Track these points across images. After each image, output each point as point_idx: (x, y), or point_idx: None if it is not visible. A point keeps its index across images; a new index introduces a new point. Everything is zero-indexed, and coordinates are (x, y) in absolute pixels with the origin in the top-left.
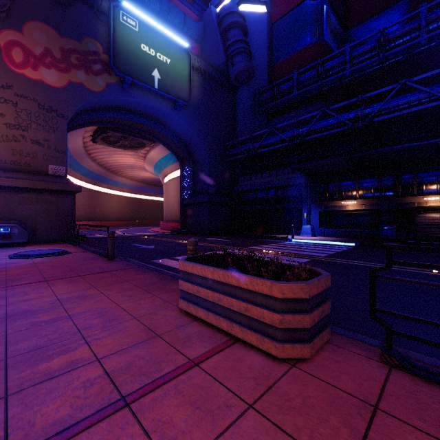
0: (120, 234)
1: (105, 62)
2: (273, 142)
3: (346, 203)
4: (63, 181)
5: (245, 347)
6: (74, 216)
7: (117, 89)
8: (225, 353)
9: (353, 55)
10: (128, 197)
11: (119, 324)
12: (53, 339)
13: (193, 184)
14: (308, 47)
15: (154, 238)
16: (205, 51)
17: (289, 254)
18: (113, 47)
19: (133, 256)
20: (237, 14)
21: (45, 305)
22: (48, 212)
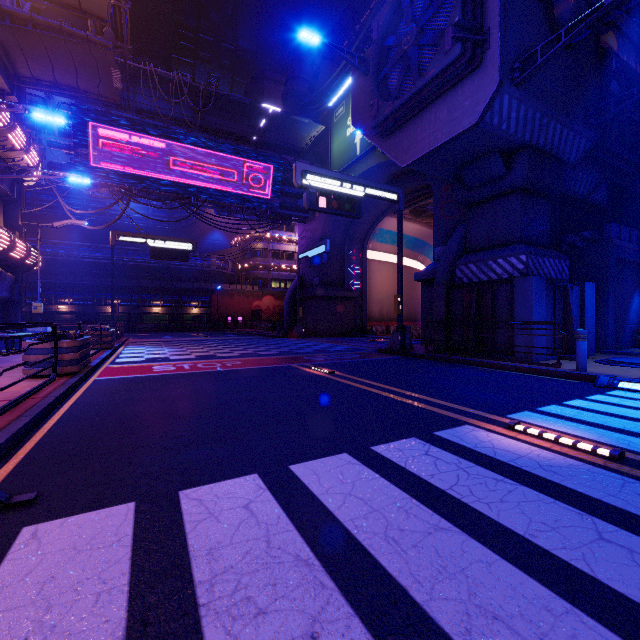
0: None
1: None
2: None
3: None
4: None
5: None
6: None
7: None
8: None
9: None
10: None
11: None
12: None
13: None
14: None
15: None
16: None
17: None
18: None
19: None
20: None
21: None
22: None
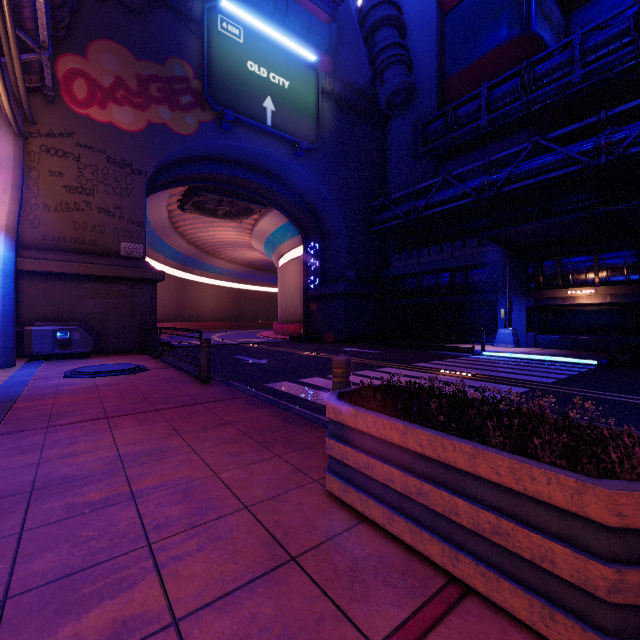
0: (218, 340)
1: (197, 92)
2: (448, 198)
3: (576, 292)
4: (140, 266)
5: (493, 614)
6: (155, 316)
7: (213, 130)
8: (449, 629)
9: (586, 47)
10: (228, 288)
11: (218, 520)
12: (98, 553)
13: (322, 267)
14: (504, 44)
15: (266, 347)
16: (340, 67)
17: (487, 377)
18: (208, 68)
19: (237, 377)
20: (390, 5)
21: (96, 467)
22: (120, 309)
